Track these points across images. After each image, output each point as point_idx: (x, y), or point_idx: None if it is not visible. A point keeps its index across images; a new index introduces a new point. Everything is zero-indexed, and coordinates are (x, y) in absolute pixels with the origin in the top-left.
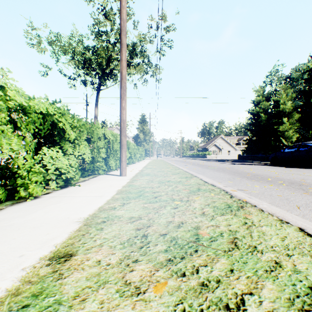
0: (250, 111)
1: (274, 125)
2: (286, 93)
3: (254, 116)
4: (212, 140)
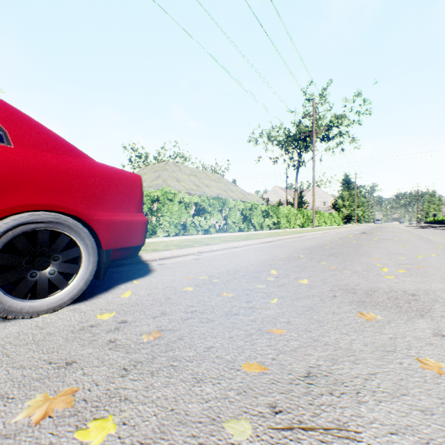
0: None
1: None
2: None
3: None
4: None
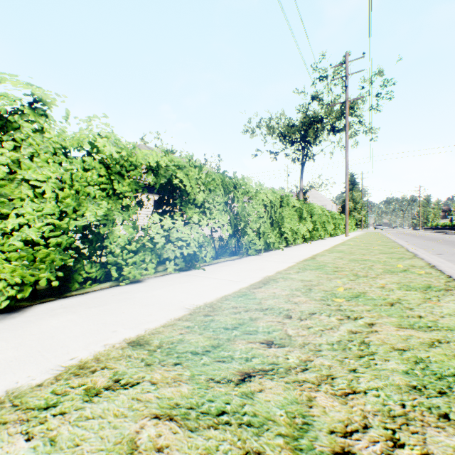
0: None
1: None
2: None
3: None
4: None
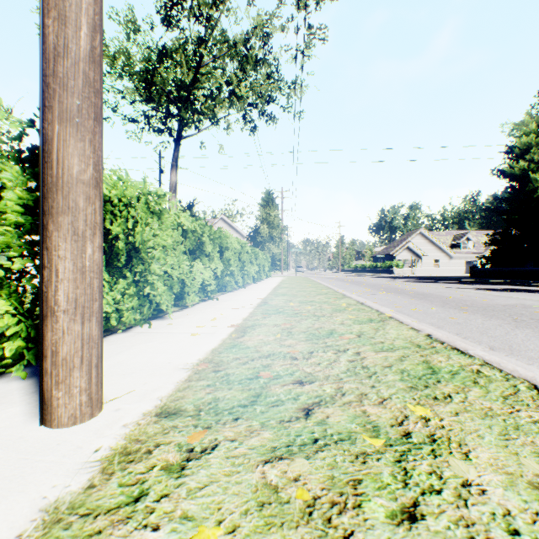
0: (505, 170)
1: None
2: None
3: (512, 181)
4: (401, 238)
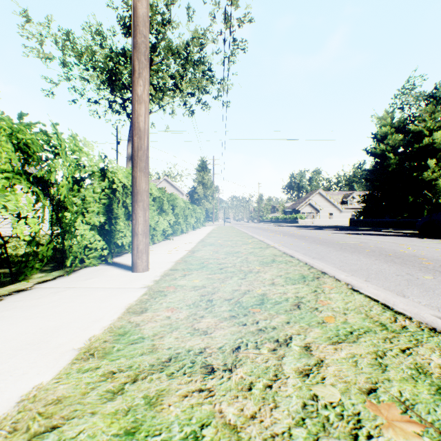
0: (371, 151)
1: (413, 171)
2: (434, 119)
3: (376, 158)
4: (305, 197)
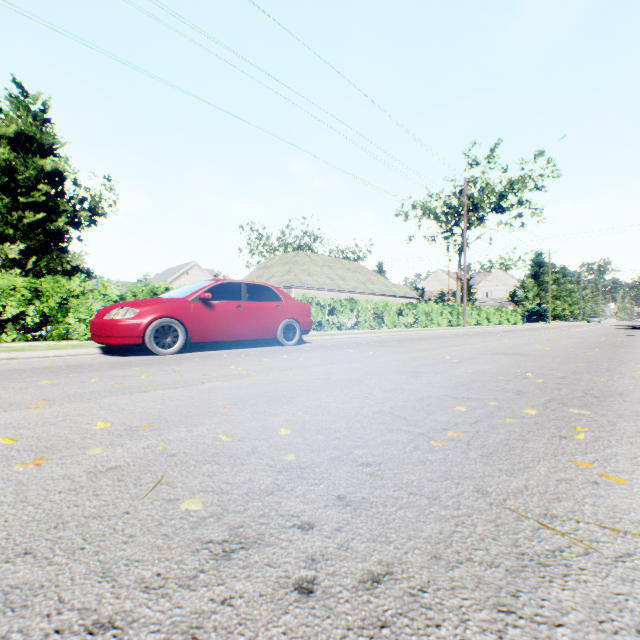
0: None
1: None
2: None
3: None
4: None
